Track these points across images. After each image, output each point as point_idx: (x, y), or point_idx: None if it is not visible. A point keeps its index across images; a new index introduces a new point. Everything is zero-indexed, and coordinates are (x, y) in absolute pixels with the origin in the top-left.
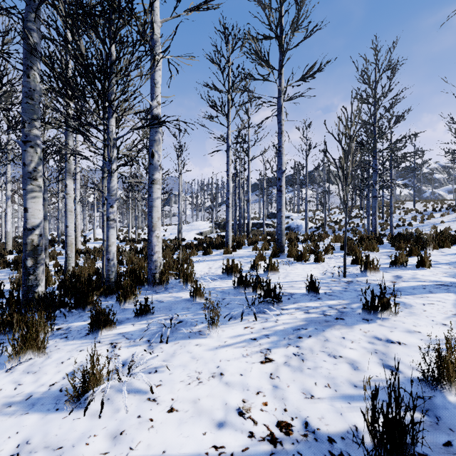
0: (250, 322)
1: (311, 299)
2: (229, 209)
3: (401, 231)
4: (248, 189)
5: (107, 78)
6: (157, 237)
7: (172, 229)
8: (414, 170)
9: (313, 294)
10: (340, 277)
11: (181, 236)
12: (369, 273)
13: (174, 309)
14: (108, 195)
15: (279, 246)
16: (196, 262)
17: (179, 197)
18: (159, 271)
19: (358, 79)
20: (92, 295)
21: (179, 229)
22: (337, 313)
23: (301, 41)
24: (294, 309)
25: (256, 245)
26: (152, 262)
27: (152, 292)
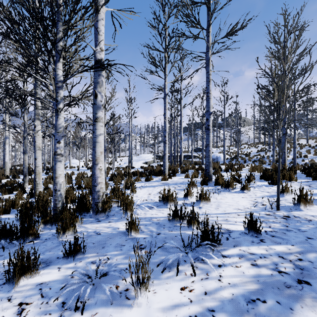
0: (187, 277)
1: (252, 241)
2: (166, 144)
3: (299, 162)
4: (180, 130)
5: (56, 27)
6: (100, 170)
7: (125, 160)
8: (307, 115)
9: (252, 233)
10: (274, 210)
11: (131, 165)
12: (303, 206)
13: (107, 246)
14: (55, 132)
15: (207, 175)
16: (139, 188)
17: (130, 136)
18: (101, 200)
19: (269, 40)
20: (33, 226)
21: (129, 160)
22: (294, 269)
23: (226, 3)
24: (237, 257)
25: (188, 173)
26: (95, 192)
27: (94, 220)
